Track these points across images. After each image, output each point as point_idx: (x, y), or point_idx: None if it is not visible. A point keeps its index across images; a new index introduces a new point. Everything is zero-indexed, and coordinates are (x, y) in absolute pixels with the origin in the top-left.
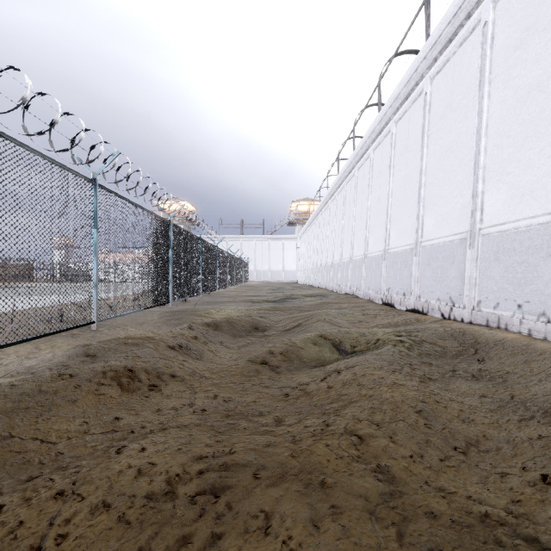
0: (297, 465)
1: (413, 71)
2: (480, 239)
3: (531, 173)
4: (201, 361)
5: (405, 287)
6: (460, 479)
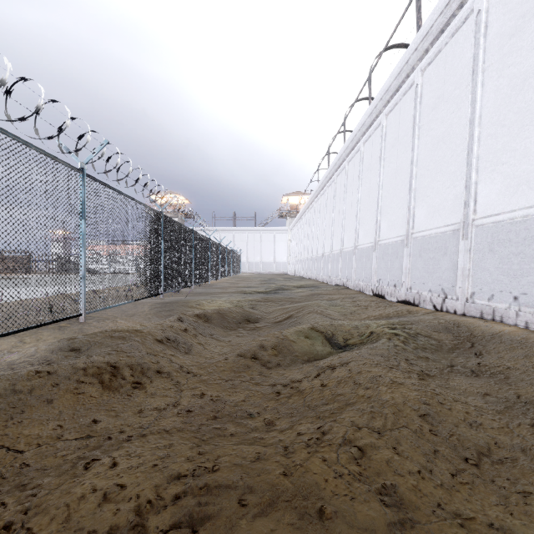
0: (290, 487)
1: (404, 63)
2: (474, 230)
3: (528, 162)
4: (190, 355)
5: (395, 278)
6: (476, 499)
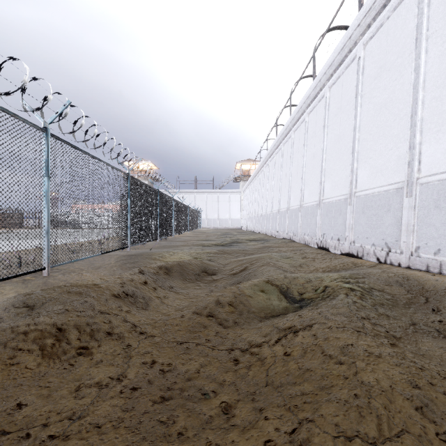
0: None
1: (347, 38)
2: (418, 188)
3: None
4: (146, 311)
5: (339, 233)
6: None
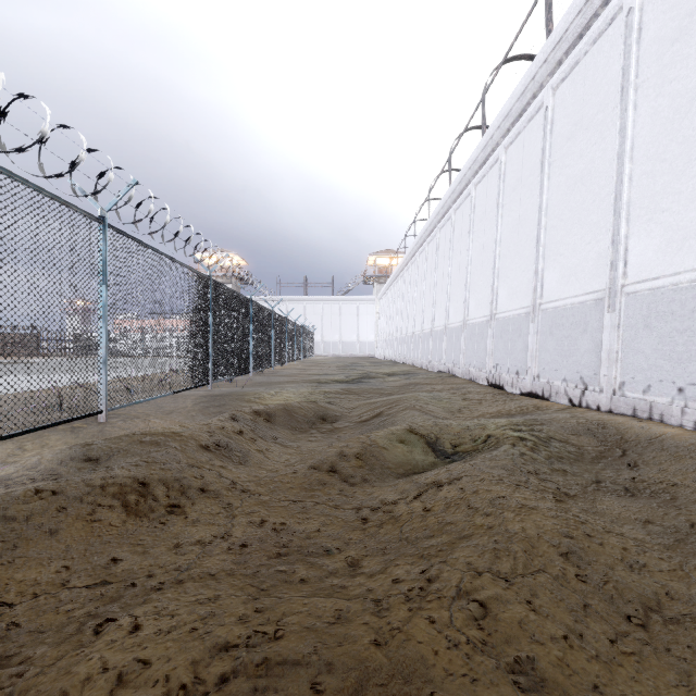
0: (385, 663)
1: (530, 79)
2: (624, 300)
3: None
4: (246, 466)
5: (518, 363)
6: (647, 678)
